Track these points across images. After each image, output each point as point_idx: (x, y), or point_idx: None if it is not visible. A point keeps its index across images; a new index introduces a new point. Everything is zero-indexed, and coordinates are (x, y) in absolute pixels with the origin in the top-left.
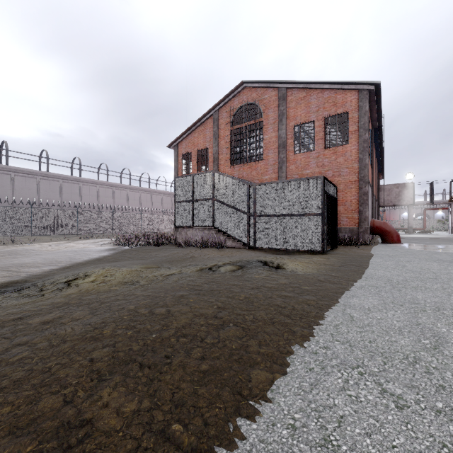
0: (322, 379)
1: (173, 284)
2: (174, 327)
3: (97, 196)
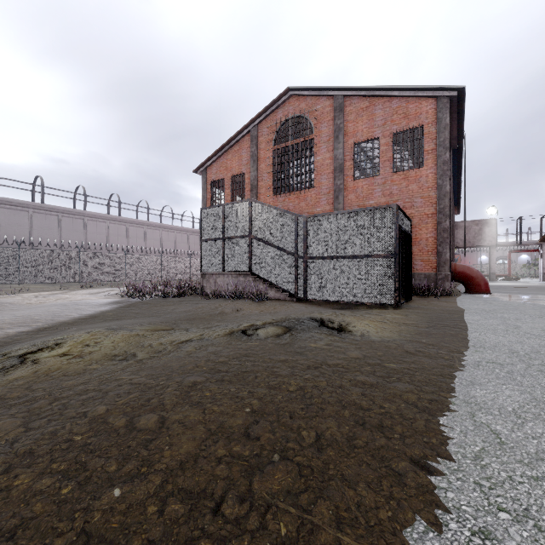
0: None
1: (185, 359)
2: (163, 468)
3: (106, 234)
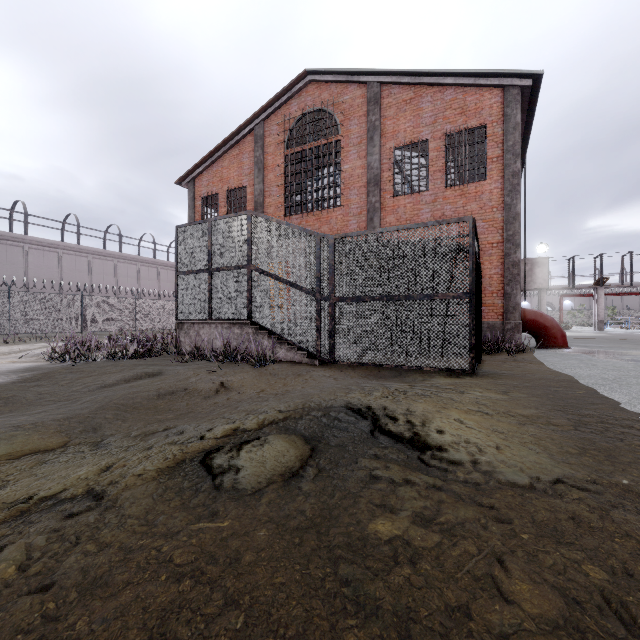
0: None
1: None
2: None
3: (58, 268)
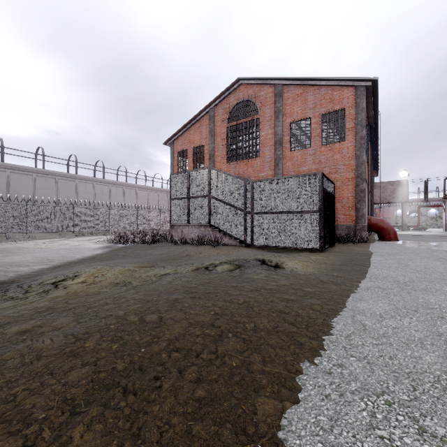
0: (343, 412)
1: (167, 285)
2: (166, 339)
3: (93, 193)
